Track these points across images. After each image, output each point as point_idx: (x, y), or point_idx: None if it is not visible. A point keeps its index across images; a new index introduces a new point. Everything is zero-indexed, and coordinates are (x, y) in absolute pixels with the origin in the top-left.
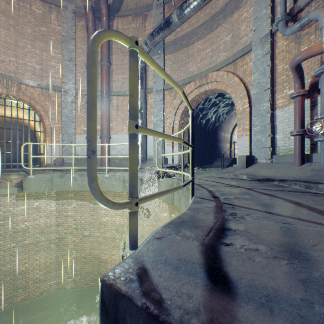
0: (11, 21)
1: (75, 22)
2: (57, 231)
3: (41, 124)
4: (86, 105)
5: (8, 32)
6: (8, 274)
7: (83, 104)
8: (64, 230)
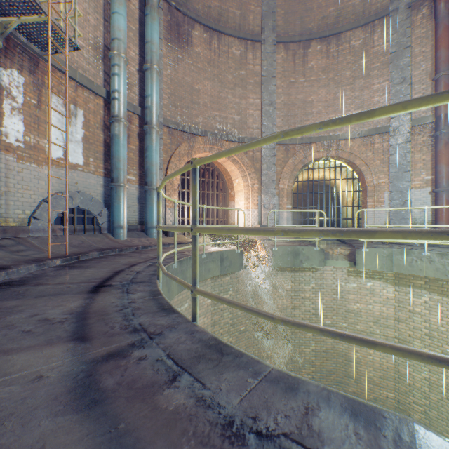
0: (329, 75)
1: (409, 21)
2: (396, 327)
3: (350, 181)
4: (429, 140)
5: (327, 89)
6: (339, 355)
7: (423, 140)
8: (406, 330)
